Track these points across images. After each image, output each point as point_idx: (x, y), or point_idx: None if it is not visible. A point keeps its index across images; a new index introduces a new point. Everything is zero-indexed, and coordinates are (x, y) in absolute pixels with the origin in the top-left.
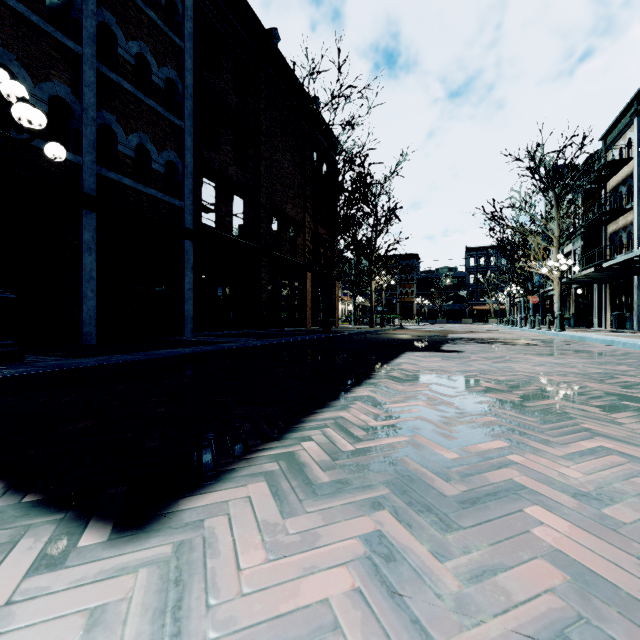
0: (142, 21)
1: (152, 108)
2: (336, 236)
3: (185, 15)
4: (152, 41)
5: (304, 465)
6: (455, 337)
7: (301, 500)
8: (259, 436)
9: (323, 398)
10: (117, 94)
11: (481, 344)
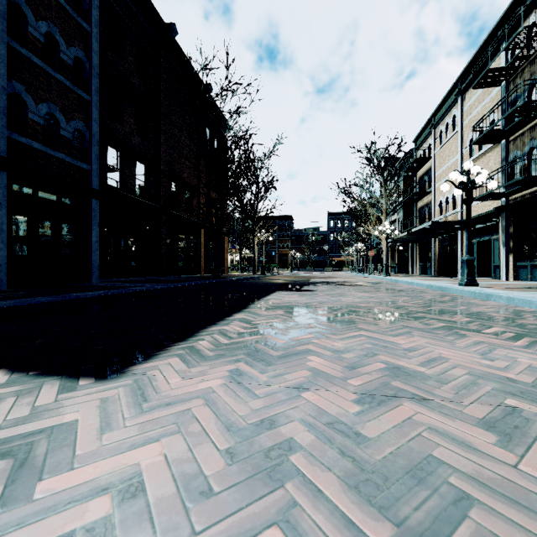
0: (51, 4)
1: (61, 82)
2: (225, 201)
3: (92, 4)
4: (61, 23)
5: (200, 350)
6: (315, 281)
7: (198, 362)
8: (171, 340)
9: (212, 320)
10: (27, 67)
11: (330, 286)
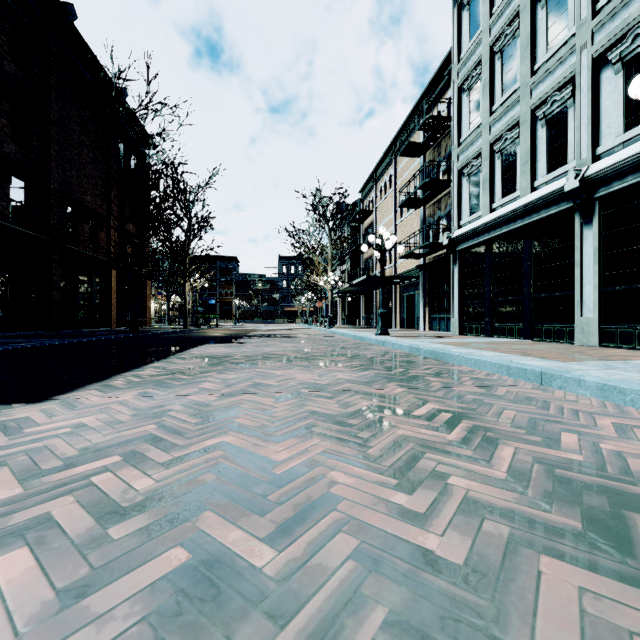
0: None
1: None
2: (146, 239)
3: None
4: None
5: (114, 386)
6: (254, 334)
7: (114, 391)
8: (85, 382)
9: (127, 369)
10: None
11: (266, 338)
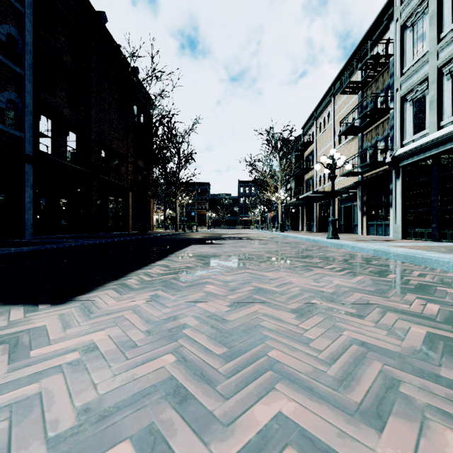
0: None
1: None
2: (150, 169)
3: None
4: None
5: (129, 285)
6: (225, 236)
7: (128, 292)
8: (106, 280)
9: (139, 266)
10: None
11: (236, 240)
